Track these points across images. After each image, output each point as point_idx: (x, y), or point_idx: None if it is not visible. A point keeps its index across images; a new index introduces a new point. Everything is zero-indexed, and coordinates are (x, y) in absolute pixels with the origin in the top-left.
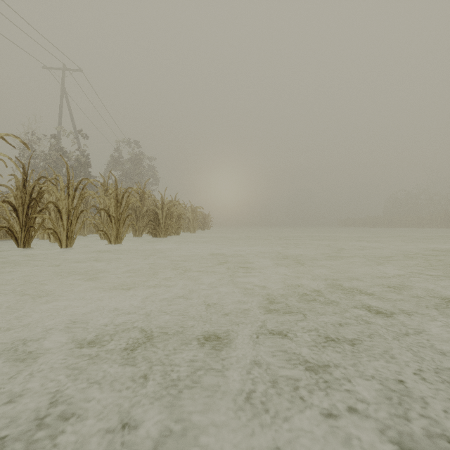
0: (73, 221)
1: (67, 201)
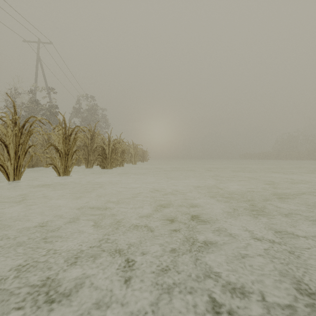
0: (21, 156)
1: (15, 137)
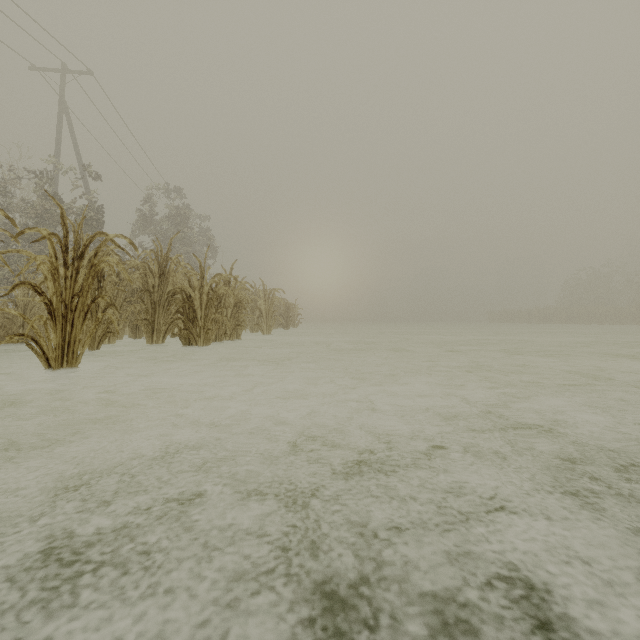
0: None
1: None
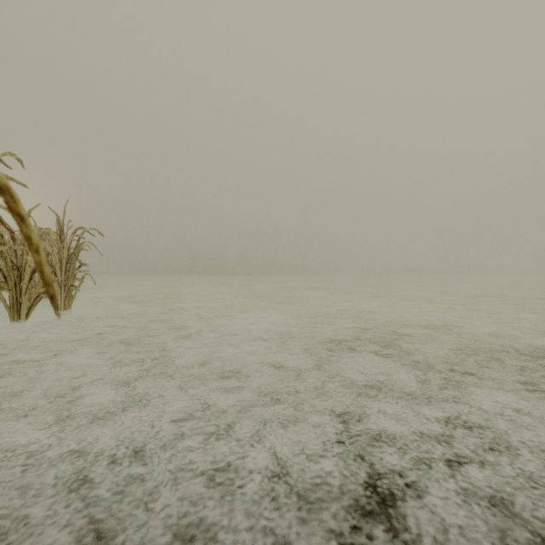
0: None
1: None
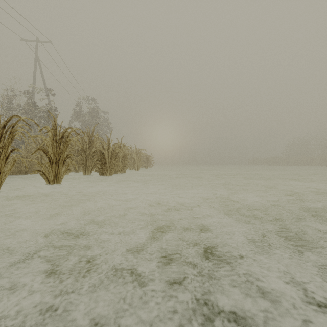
0: (1, 161)
1: None
